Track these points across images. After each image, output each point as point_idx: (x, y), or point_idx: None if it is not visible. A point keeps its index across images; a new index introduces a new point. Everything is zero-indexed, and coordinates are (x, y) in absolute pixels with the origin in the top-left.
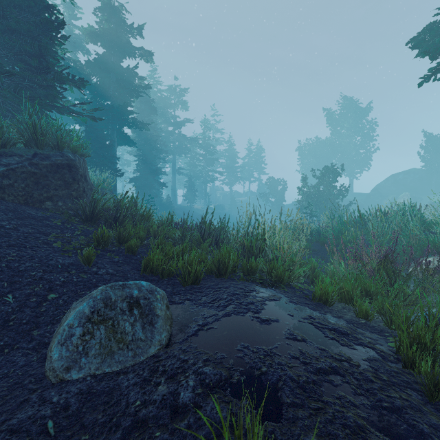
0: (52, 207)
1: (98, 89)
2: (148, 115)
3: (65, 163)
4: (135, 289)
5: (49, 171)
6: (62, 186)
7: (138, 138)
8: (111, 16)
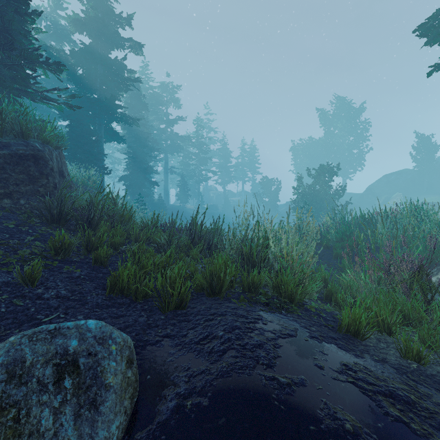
0: (11, 206)
1: (84, 80)
2: (139, 111)
3: (30, 154)
4: (75, 337)
5: (7, 162)
6: (26, 181)
7: (128, 135)
8: (97, 5)
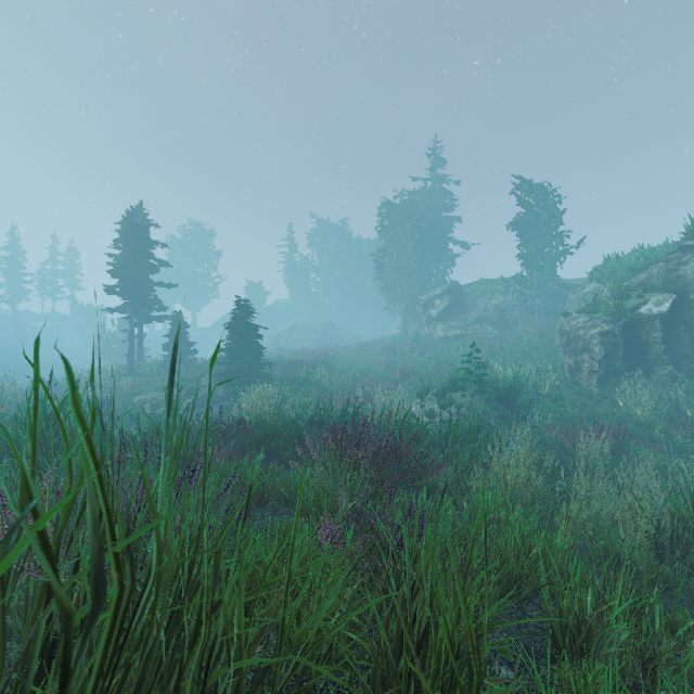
0: None
1: None
2: None
3: None
4: None
5: None
6: None
7: None
8: None
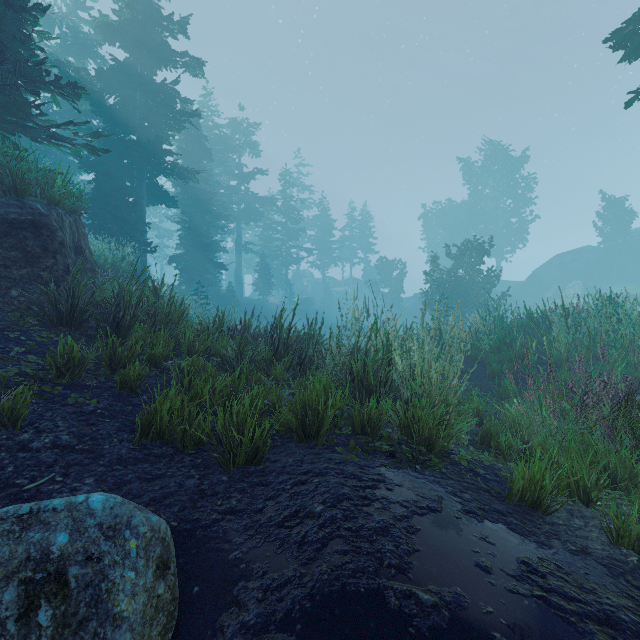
0: None
1: (116, 114)
2: (199, 160)
3: (27, 220)
4: (64, 526)
5: None
6: (21, 261)
7: (183, 196)
8: (136, 2)
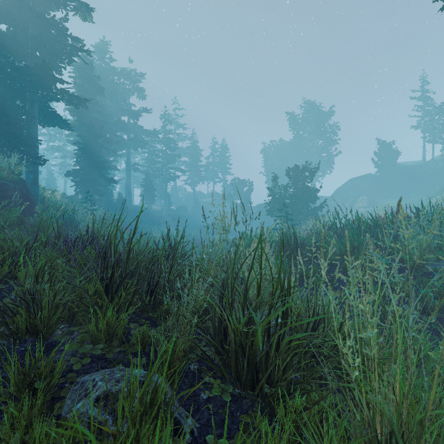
0: None
1: (6, 40)
2: (93, 95)
3: None
4: None
5: None
6: None
7: (79, 123)
8: None
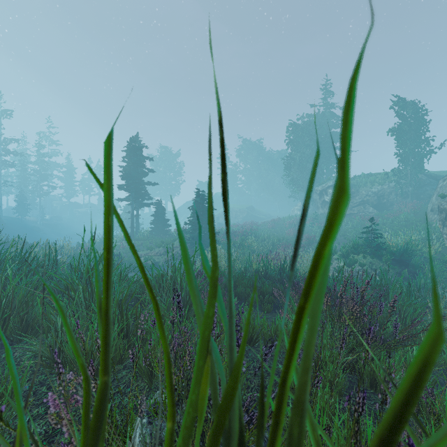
0: None
1: None
2: None
3: None
4: None
5: None
6: None
7: None
8: None
